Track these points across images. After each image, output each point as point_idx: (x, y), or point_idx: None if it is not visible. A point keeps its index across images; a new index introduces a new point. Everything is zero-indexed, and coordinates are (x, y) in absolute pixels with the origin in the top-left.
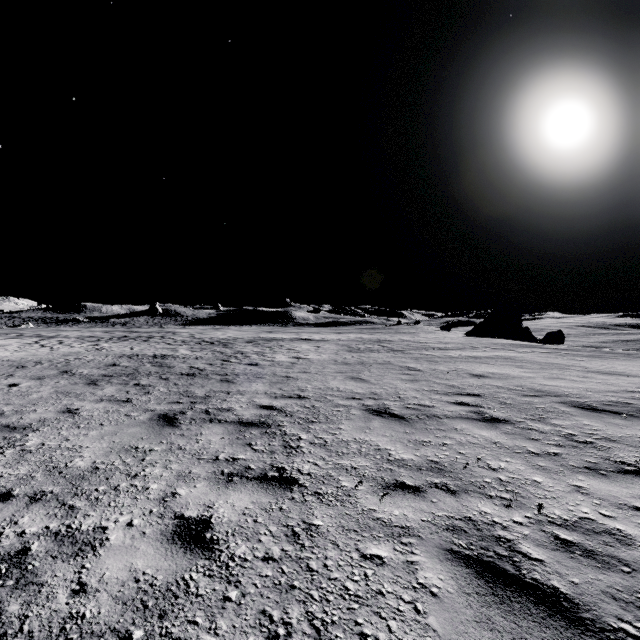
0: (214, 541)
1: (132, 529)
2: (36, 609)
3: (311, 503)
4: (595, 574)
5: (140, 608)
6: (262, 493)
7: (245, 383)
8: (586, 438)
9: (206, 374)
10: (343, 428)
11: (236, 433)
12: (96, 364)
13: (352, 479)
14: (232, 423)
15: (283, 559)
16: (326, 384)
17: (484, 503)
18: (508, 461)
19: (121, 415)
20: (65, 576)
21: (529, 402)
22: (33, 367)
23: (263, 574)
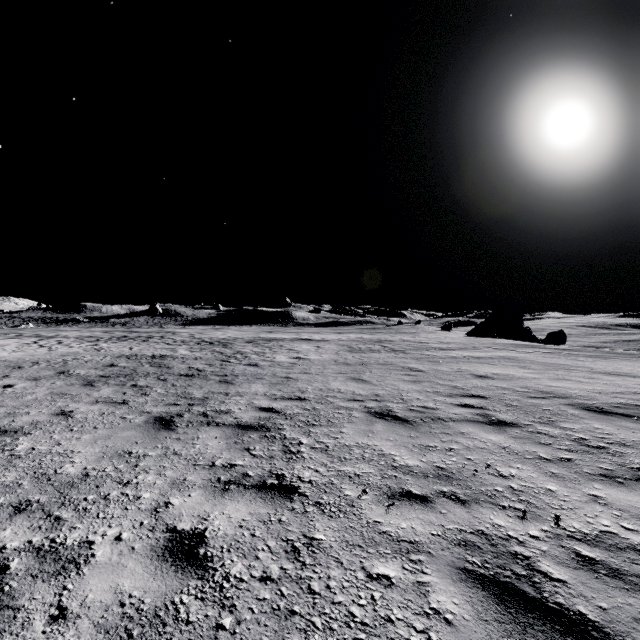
0: (208, 558)
1: (120, 544)
2: (9, 639)
3: (312, 514)
4: (624, 597)
5: (124, 638)
6: (260, 503)
7: (244, 384)
8: (598, 443)
9: (205, 375)
10: (345, 432)
11: (234, 437)
12: (94, 364)
13: (355, 487)
14: (230, 426)
15: (282, 579)
16: (327, 385)
17: (497, 514)
18: (519, 468)
19: (116, 418)
20: (44, 599)
21: (536, 404)
22: (30, 368)
23: (260, 597)
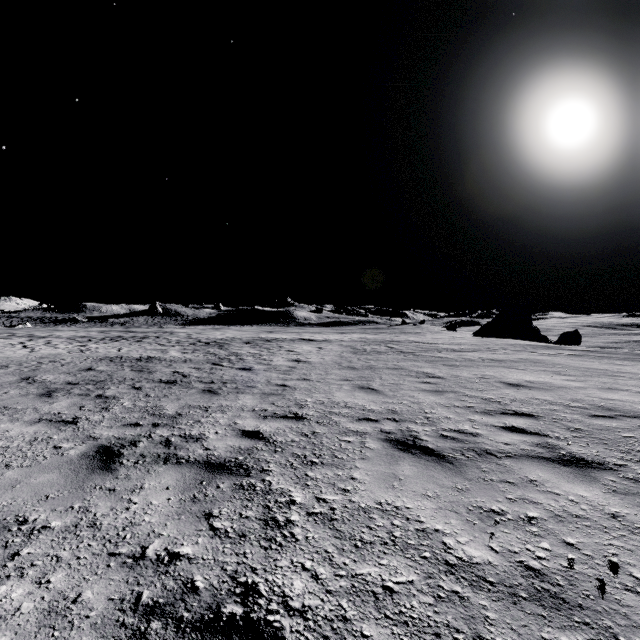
0: None
1: None
2: None
3: None
4: None
5: None
6: None
7: (231, 394)
8: None
9: (188, 381)
10: (358, 478)
11: (194, 487)
12: (69, 368)
13: (390, 634)
14: (195, 465)
15: None
16: (330, 397)
17: None
18: None
19: (47, 447)
20: None
21: (607, 427)
22: None
23: None
